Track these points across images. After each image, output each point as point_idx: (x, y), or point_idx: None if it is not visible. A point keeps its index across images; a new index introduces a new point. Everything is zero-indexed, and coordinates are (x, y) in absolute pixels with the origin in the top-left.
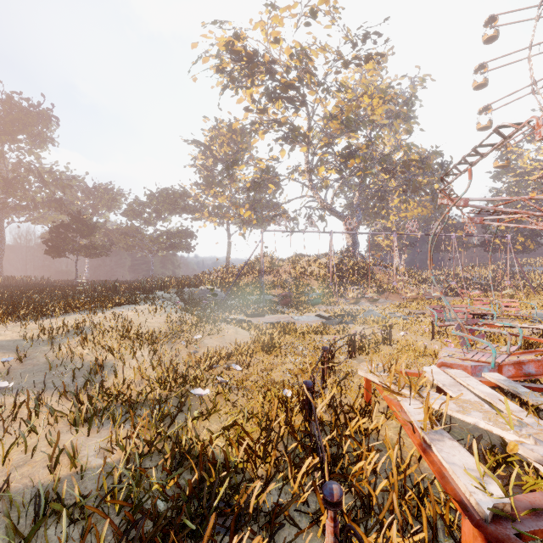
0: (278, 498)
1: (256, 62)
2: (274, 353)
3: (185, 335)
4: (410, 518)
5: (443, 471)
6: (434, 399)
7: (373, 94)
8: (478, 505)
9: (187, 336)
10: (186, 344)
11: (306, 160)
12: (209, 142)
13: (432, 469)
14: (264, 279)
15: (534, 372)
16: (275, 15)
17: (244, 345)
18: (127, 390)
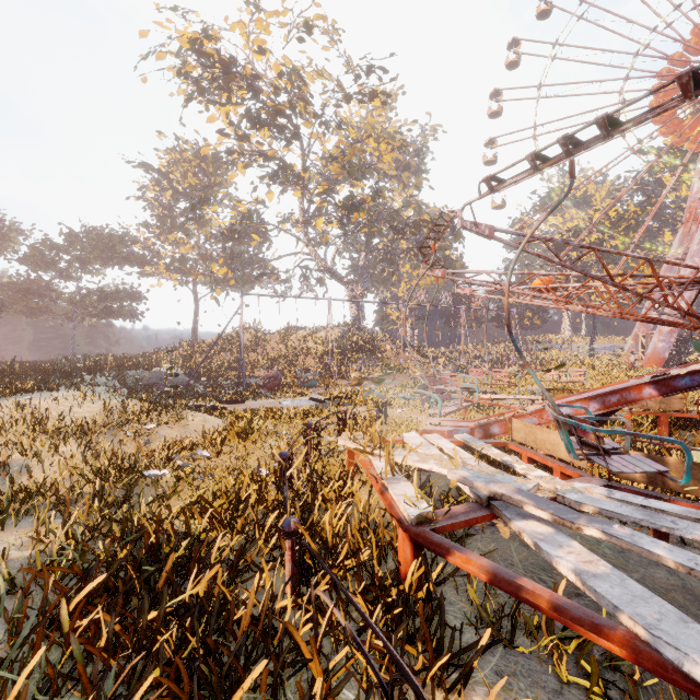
0: (242, 548)
1: (234, 73)
2: (252, 438)
3: (132, 425)
4: (362, 544)
5: (392, 502)
6: (403, 455)
7: (381, 138)
8: (408, 516)
9: (135, 427)
10: (133, 437)
11: (301, 208)
12: (167, 167)
13: (385, 505)
14: (245, 358)
15: (498, 432)
16: (259, 19)
17: (215, 432)
18: (52, 487)
